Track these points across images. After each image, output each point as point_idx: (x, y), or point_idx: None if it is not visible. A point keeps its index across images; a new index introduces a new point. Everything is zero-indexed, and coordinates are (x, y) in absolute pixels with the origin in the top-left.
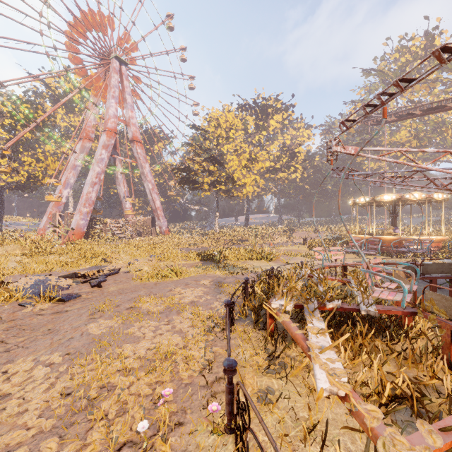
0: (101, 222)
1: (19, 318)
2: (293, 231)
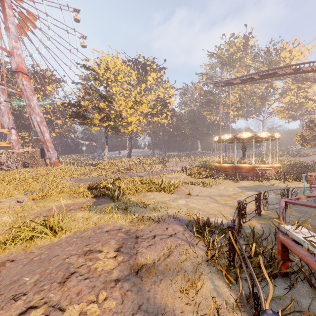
0: None
1: None
2: (166, 161)
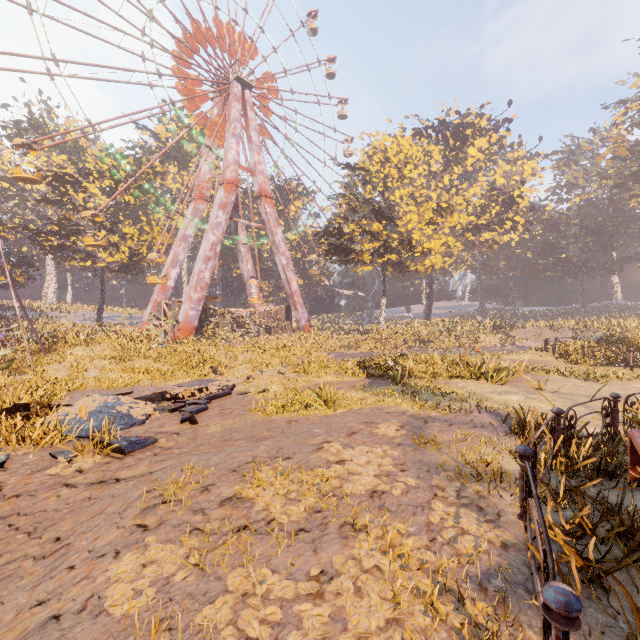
0: (217, 314)
1: (29, 492)
2: (511, 327)
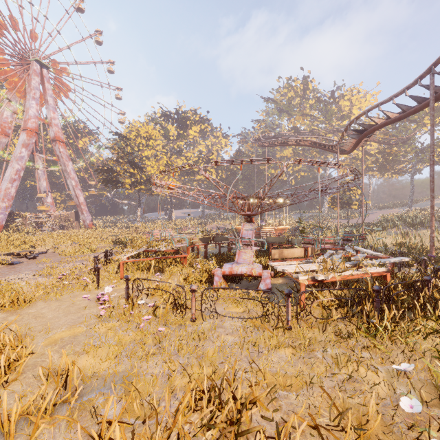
0: (20, 216)
1: None
2: (206, 224)
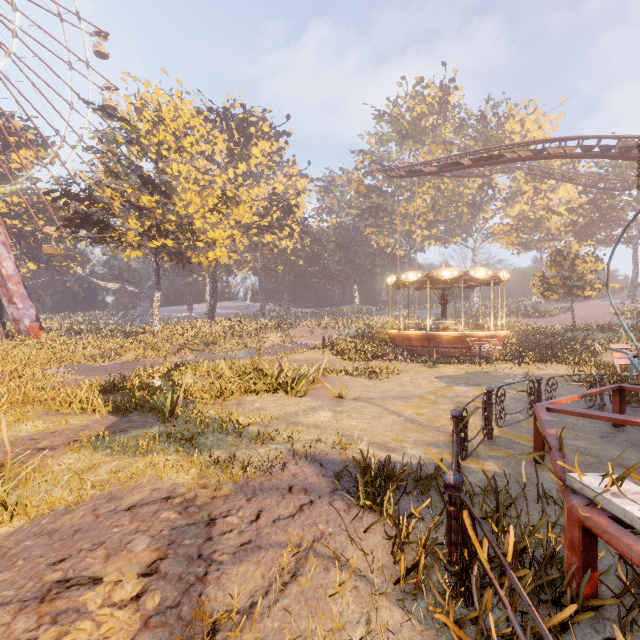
0: None
1: None
2: (290, 326)
